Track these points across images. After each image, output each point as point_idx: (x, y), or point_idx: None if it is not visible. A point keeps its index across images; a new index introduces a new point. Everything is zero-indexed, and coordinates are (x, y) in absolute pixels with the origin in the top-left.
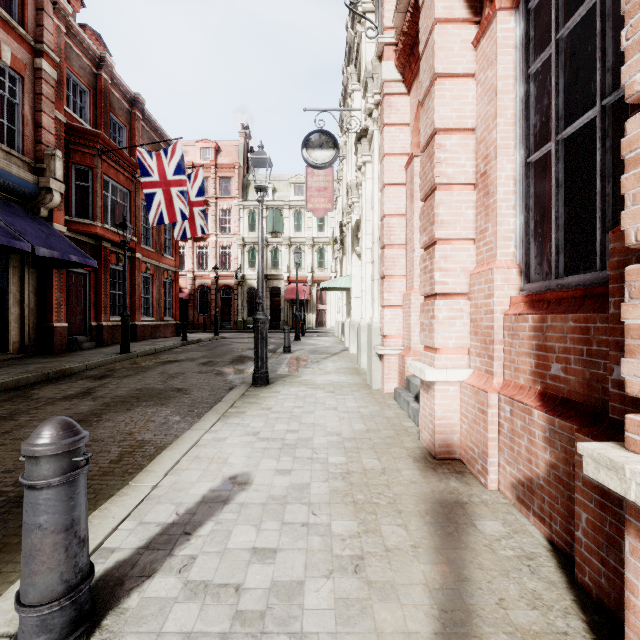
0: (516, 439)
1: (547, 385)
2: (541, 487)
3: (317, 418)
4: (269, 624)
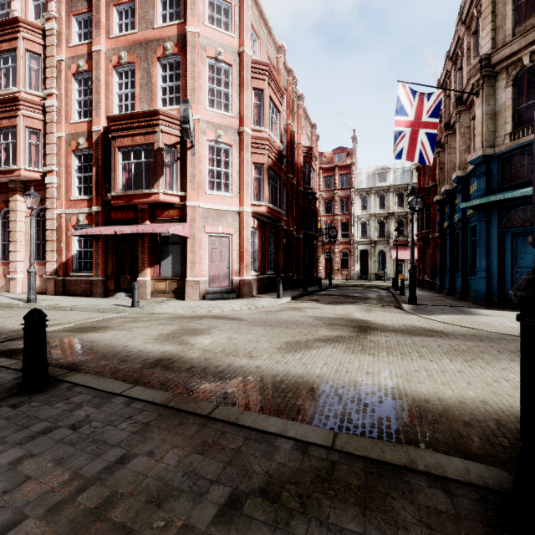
0: (0, 282)
1: (5, 274)
2: (4, 286)
3: None
4: None
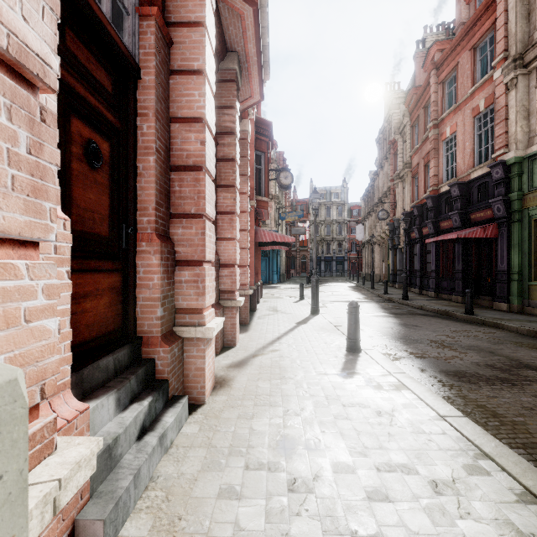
0: None
1: None
2: None
3: (320, 444)
4: (305, 351)
